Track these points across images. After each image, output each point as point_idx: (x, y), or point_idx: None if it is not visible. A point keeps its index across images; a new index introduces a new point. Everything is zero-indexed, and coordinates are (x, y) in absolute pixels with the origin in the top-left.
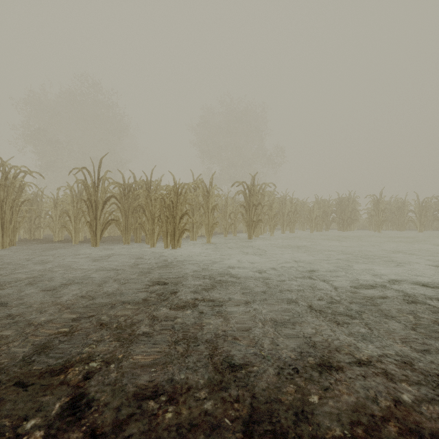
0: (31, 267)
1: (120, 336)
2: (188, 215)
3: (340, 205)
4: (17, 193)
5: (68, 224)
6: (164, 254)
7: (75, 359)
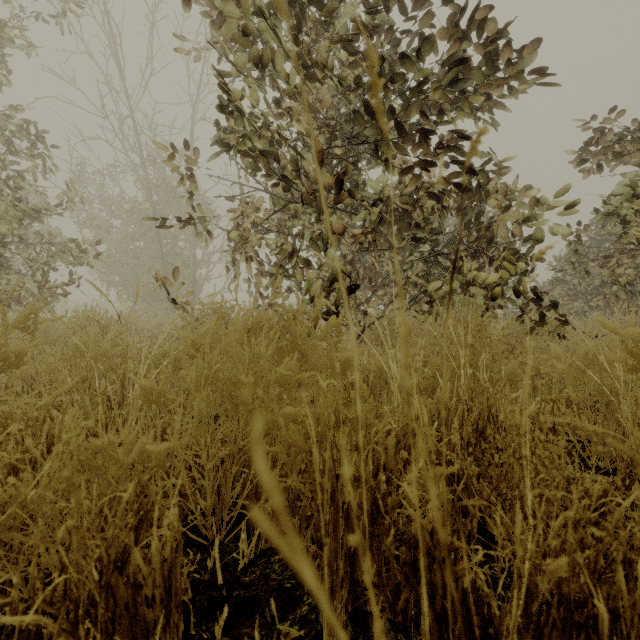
0: None
1: None
2: None
3: None
4: None
5: None
6: None
7: None
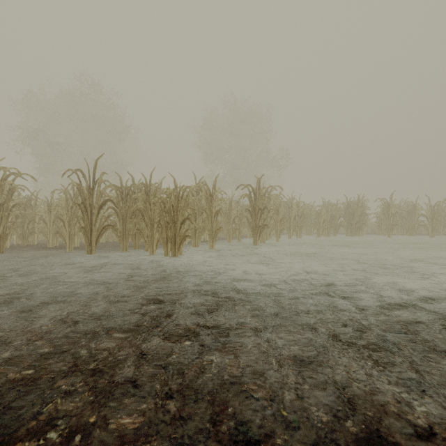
0: (14, 280)
1: (98, 383)
2: (190, 221)
3: (348, 209)
4: (7, 196)
5: (63, 229)
6: (163, 263)
7: (30, 424)
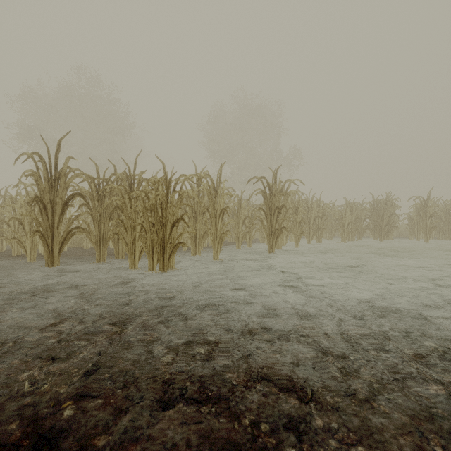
0: None
1: None
2: (185, 221)
3: (375, 209)
4: None
5: None
6: (141, 285)
7: None
